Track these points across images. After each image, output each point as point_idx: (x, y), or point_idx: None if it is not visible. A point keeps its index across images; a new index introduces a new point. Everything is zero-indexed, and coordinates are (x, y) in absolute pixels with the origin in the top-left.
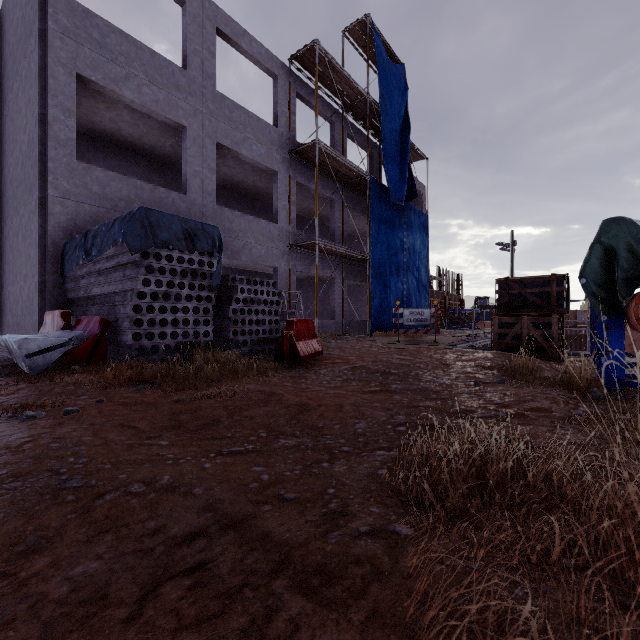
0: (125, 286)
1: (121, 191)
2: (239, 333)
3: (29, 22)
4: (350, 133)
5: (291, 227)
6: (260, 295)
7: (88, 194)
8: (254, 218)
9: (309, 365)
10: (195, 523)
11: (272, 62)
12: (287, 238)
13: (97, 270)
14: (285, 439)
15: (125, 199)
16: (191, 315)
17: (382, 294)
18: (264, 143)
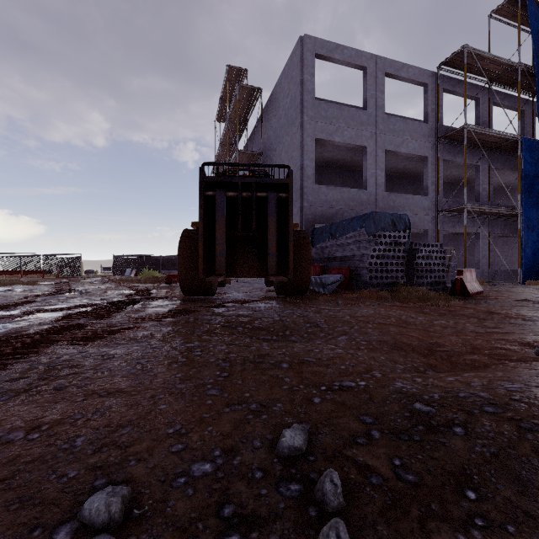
0: (360, 252)
1: (334, 196)
2: (419, 277)
3: (292, 118)
4: (496, 101)
5: (439, 197)
6: (432, 253)
7: (319, 201)
8: (410, 196)
9: (476, 299)
10: (475, 328)
11: (423, 75)
12: (435, 206)
13: (339, 244)
14: (490, 321)
15: (335, 200)
16: (394, 267)
17: (536, 245)
18: (417, 139)
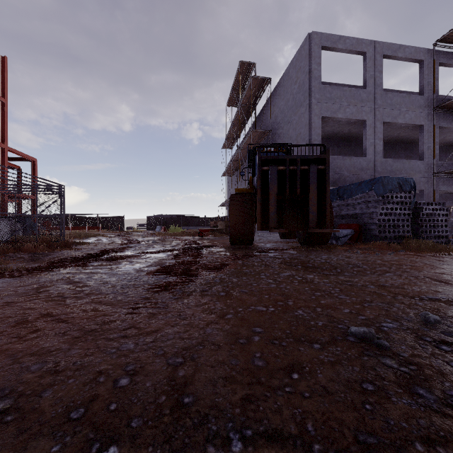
0: (369, 210)
1: (337, 164)
2: (424, 232)
3: (300, 101)
4: None
5: (434, 160)
6: (435, 211)
7: None
8: (406, 160)
9: None
10: None
11: (419, 53)
12: (431, 168)
13: (347, 204)
14: None
15: (338, 167)
16: (400, 222)
17: None
18: (413, 110)
